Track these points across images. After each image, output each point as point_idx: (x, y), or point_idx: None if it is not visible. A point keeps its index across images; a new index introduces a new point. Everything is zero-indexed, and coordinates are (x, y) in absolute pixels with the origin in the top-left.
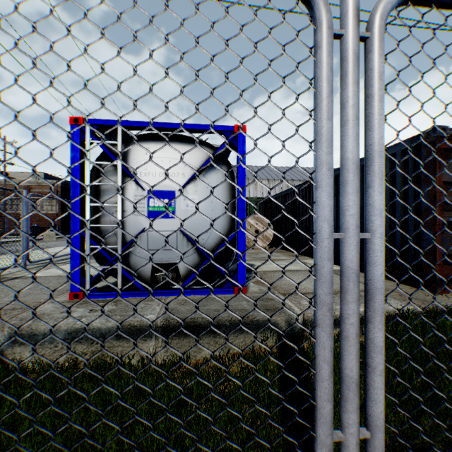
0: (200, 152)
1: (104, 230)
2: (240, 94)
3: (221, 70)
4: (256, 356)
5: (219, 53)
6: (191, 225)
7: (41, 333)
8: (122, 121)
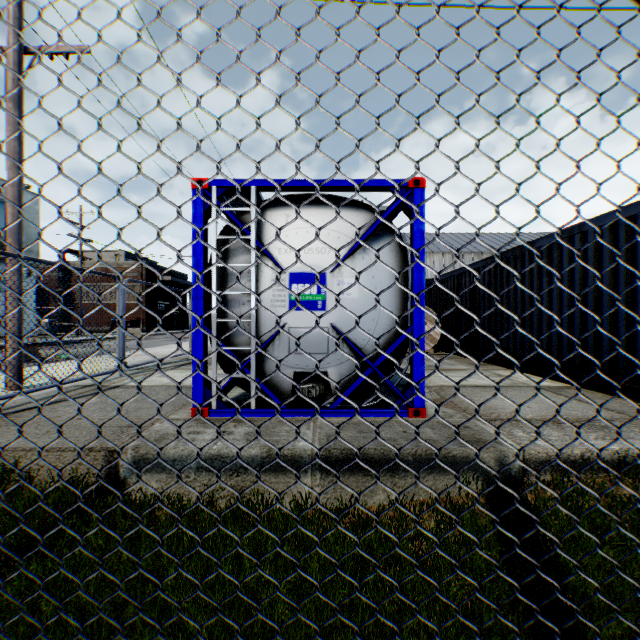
0: (358, 218)
1: (232, 326)
2: (555, 144)
3: (529, 114)
4: (457, 507)
5: (527, 90)
6: (347, 320)
7: (169, 459)
8: (256, 180)
